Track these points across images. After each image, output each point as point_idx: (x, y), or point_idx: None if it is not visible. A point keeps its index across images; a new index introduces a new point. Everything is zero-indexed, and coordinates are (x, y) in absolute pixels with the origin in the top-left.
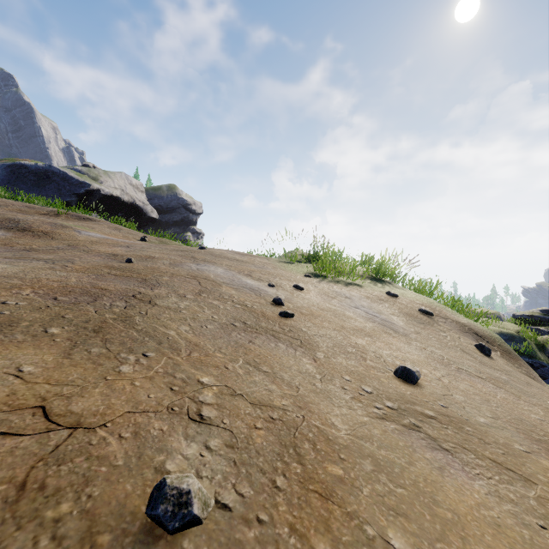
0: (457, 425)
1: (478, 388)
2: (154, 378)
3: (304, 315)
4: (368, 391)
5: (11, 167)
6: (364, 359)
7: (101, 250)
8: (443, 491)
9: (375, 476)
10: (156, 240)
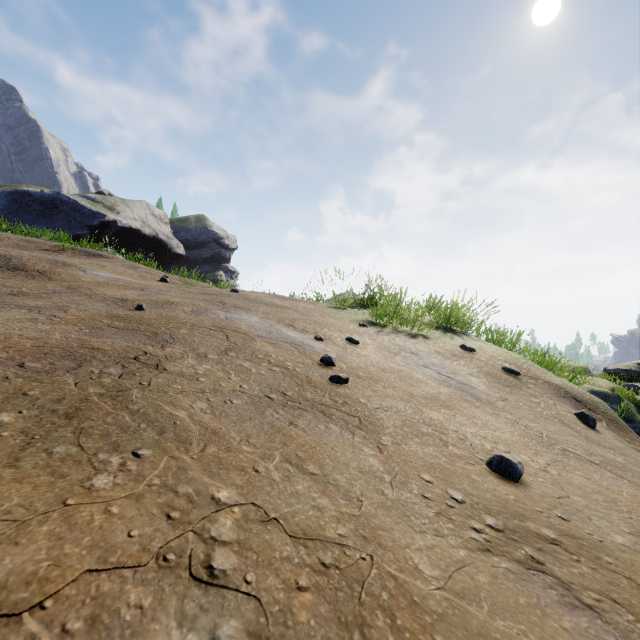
0: (591, 553)
1: (596, 480)
2: (144, 497)
3: (362, 379)
4: (458, 499)
5: (12, 195)
6: (445, 444)
7: (108, 294)
8: None
9: None
10: (179, 281)
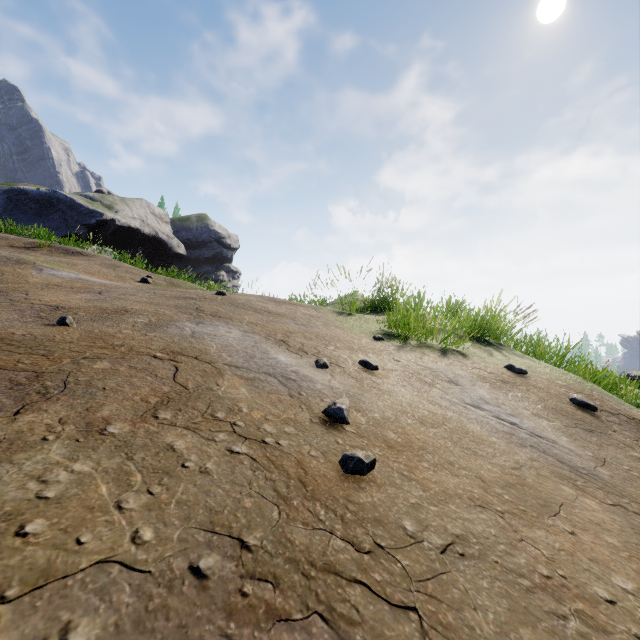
0: None
1: None
2: None
3: (395, 450)
4: None
5: (8, 193)
6: None
7: (43, 300)
8: None
9: None
10: (164, 281)
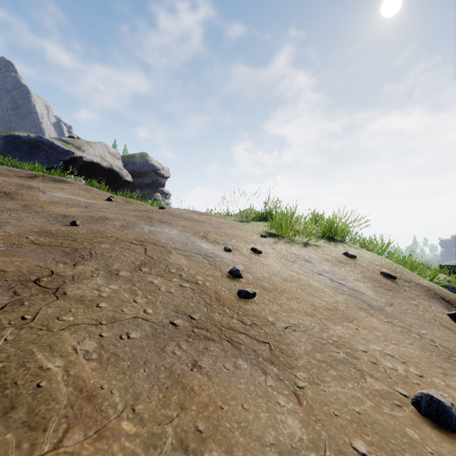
0: None
1: None
2: None
3: (267, 291)
4: None
5: (7, 138)
6: (362, 375)
7: (54, 211)
8: None
9: None
10: (122, 200)
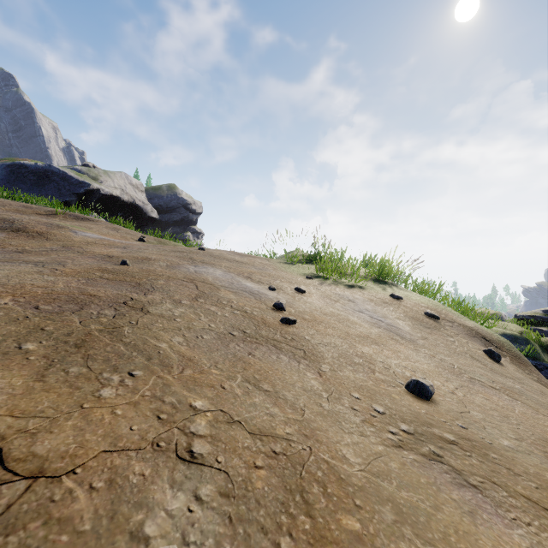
0: (481, 451)
1: (494, 401)
2: (140, 404)
3: (307, 321)
4: (380, 411)
5: (11, 167)
6: (373, 371)
7: (96, 252)
8: (480, 547)
9: (398, 529)
10: (155, 240)
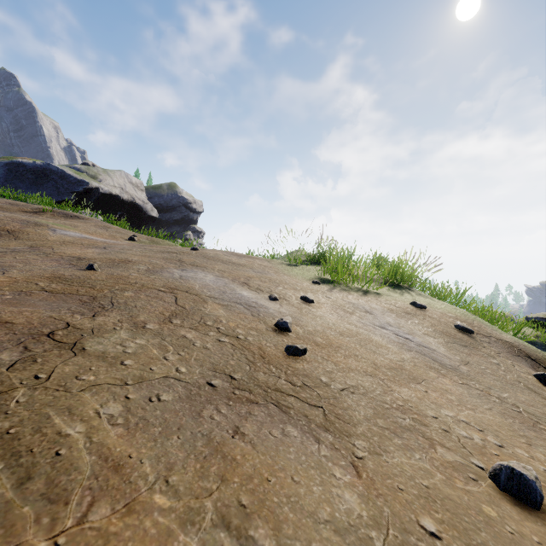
0: None
1: None
2: None
3: (320, 347)
4: None
5: (9, 165)
6: (432, 444)
7: (67, 253)
8: None
9: None
10: (147, 240)
